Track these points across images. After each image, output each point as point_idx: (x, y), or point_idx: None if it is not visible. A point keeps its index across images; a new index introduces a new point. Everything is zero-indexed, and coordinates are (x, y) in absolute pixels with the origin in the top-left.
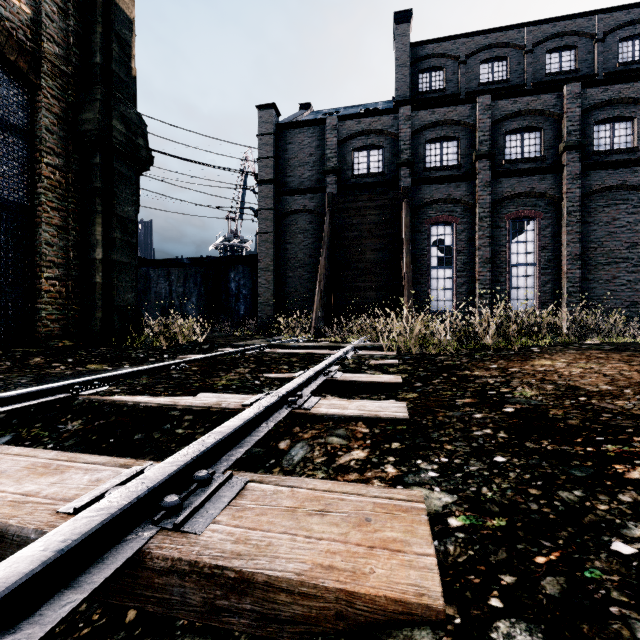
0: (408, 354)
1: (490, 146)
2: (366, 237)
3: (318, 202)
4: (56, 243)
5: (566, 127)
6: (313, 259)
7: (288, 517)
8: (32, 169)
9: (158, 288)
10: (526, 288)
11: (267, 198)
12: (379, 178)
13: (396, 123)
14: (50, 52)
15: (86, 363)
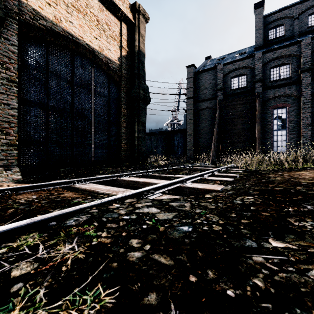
0: (249, 170)
1: (310, 64)
2: (237, 118)
3: (213, 104)
4: (125, 132)
5: None
6: (211, 129)
7: (200, 185)
8: (119, 110)
9: (147, 144)
10: None
11: (190, 105)
12: (244, 89)
13: (253, 62)
14: (123, 73)
15: (136, 169)
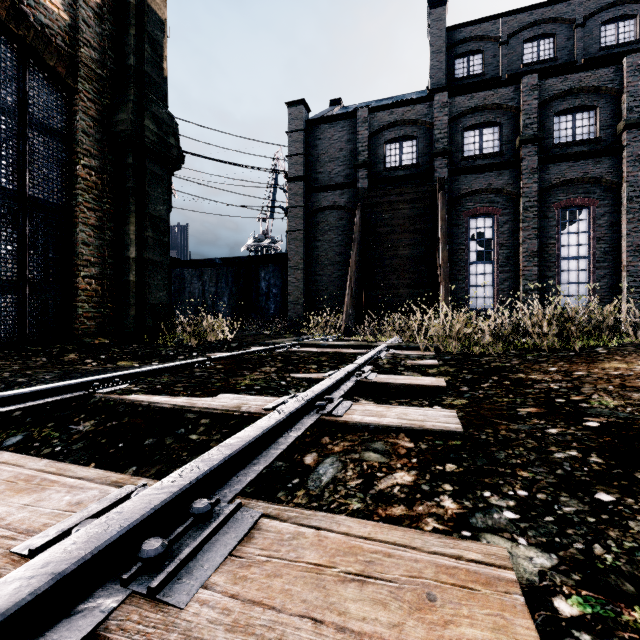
0: (448, 354)
1: (536, 129)
2: (399, 232)
3: (348, 198)
4: (92, 243)
5: (626, 103)
6: (343, 256)
7: (311, 583)
8: (70, 171)
9: (192, 288)
10: (578, 283)
11: (297, 195)
12: (413, 170)
13: (431, 111)
14: (87, 56)
15: (117, 360)
